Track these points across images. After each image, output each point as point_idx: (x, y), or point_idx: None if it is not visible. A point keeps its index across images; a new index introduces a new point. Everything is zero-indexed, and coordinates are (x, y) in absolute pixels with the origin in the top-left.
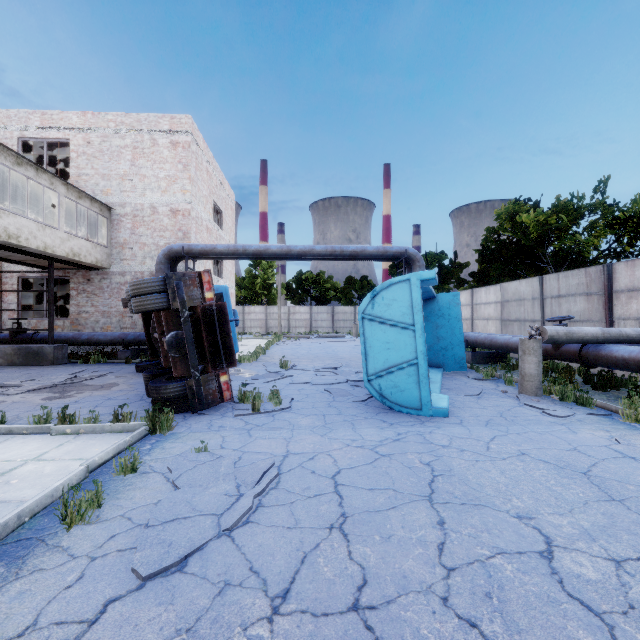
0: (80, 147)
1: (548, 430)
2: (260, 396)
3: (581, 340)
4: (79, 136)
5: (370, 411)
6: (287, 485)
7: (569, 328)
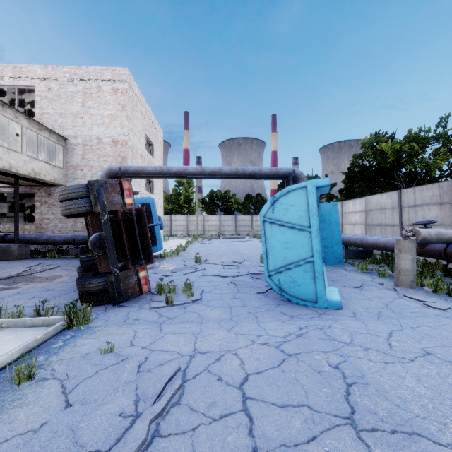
0: (43, 92)
1: (438, 324)
2: (175, 288)
3: (449, 240)
4: (42, 84)
5: (270, 303)
6: (191, 399)
7: (439, 230)
